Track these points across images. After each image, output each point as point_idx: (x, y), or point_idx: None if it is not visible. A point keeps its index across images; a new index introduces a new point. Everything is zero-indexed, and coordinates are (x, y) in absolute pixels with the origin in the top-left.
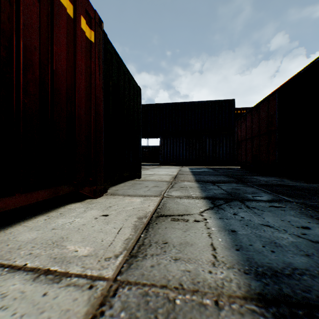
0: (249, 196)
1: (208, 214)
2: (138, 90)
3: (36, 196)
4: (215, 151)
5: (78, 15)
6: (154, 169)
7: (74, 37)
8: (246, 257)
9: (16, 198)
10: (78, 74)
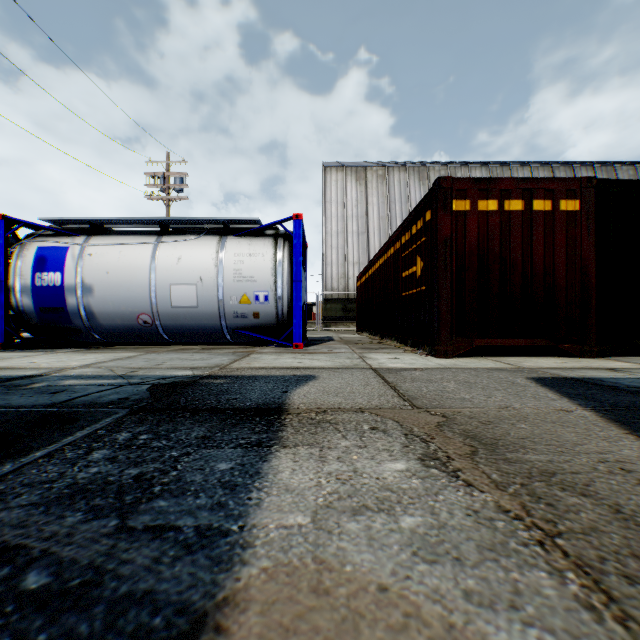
0: None
1: None
2: None
3: (518, 341)
4: None
5: (554, 204)
6: None
7: (551, 223)
8: (600, 378)
9: (507, 340)
10: (554, 251)
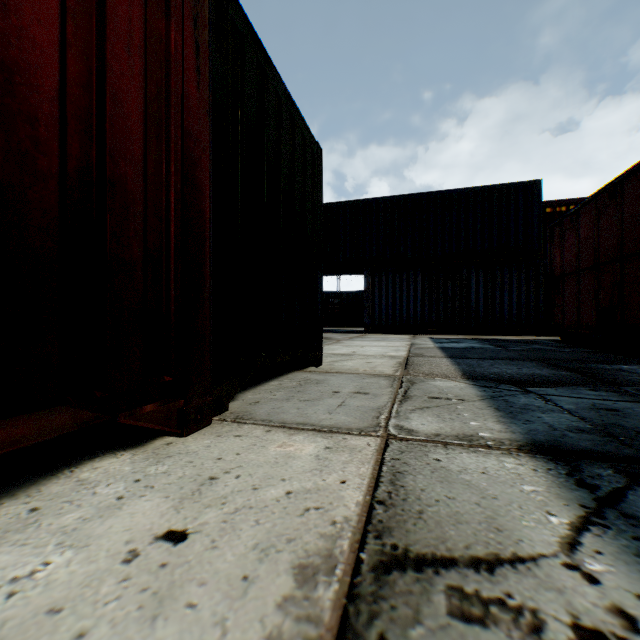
0: None
1: (612, 567)
2: (316, 153)
3: None
4: (492, 302)
5: None
6: (352, 341)
7: None
8: None
9: None
10: (113, 44)
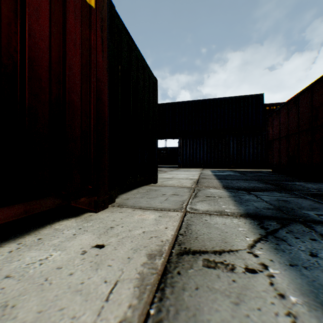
0: (312, 214)
1: (265, 252)
2: (155, 82)
3: None
4: (240, 152)
5: None
6: (172, 171)
7: None
8: None
9: None
10: (69, 44)
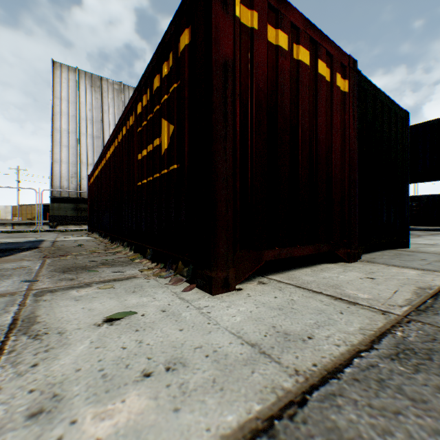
0: None
1: None
2: (403, 117)
3: (306, 249)
4: None
5: (333, 75)
6: (433, 236)
7: (330, 99)
8: None
9: (297, 248)
10: (333, 134)
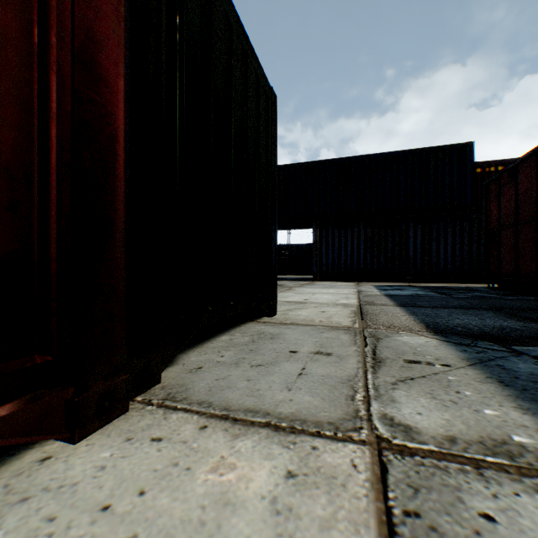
0: None
1: None
2: (270, 98)
3: None
4: (428, 253)
5: None
6: (303, 288)
7: None
8: None
9: None
10: None
